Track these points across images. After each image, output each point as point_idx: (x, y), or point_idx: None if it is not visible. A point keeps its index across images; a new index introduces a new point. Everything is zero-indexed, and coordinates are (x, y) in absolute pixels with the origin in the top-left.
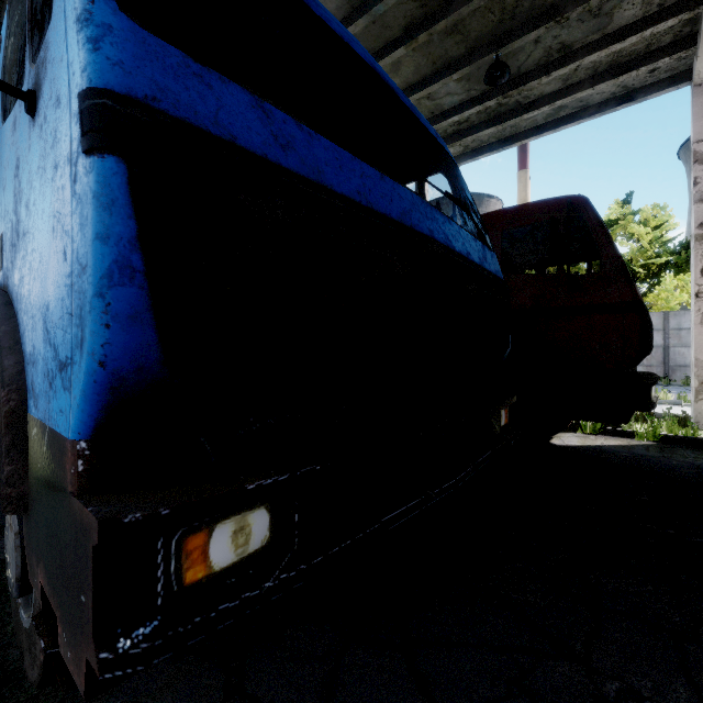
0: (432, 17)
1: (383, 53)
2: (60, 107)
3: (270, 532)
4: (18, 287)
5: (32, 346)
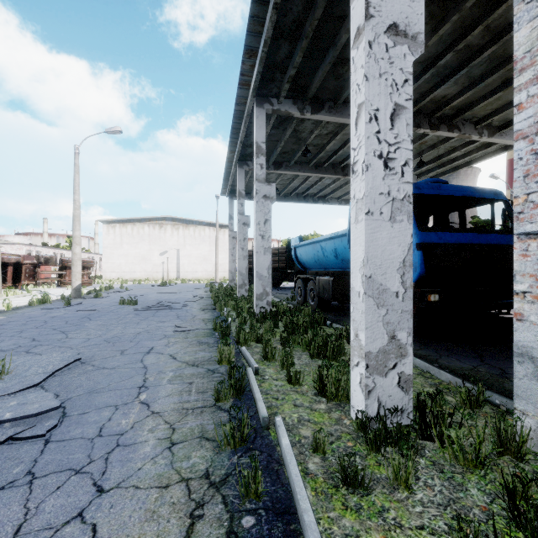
0: None
1: (486, 97)
2: None
3: (438, 299)
4: None
5: None
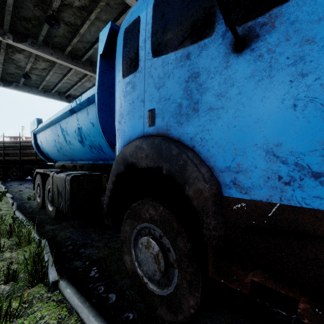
0: None
1: None
2: (316, 44)
3: None
4: (195, 134)
5: (234, 163)
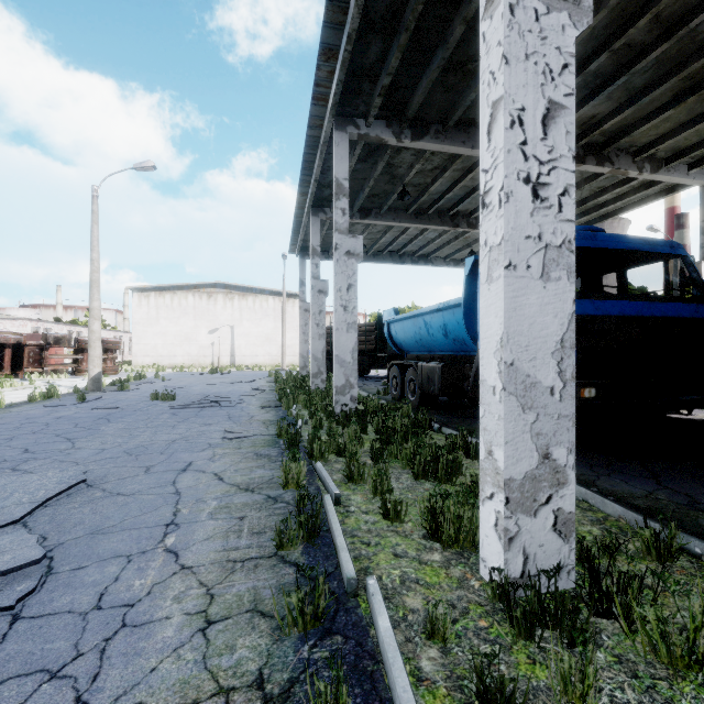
0: (701, 82)
1: (651, 117)
2: None
3: (595, 394)
4: None
5: None
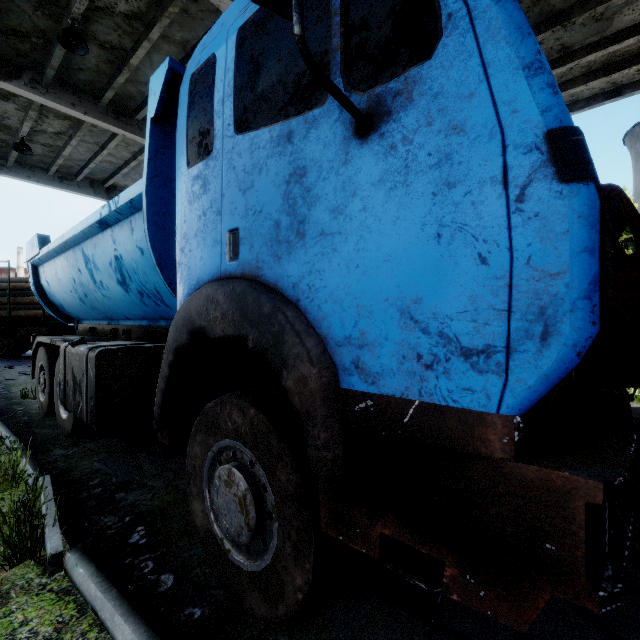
0: None
1: None
2: (467, 135)
3: None
4: (300, 278)
5: (356, 331)
